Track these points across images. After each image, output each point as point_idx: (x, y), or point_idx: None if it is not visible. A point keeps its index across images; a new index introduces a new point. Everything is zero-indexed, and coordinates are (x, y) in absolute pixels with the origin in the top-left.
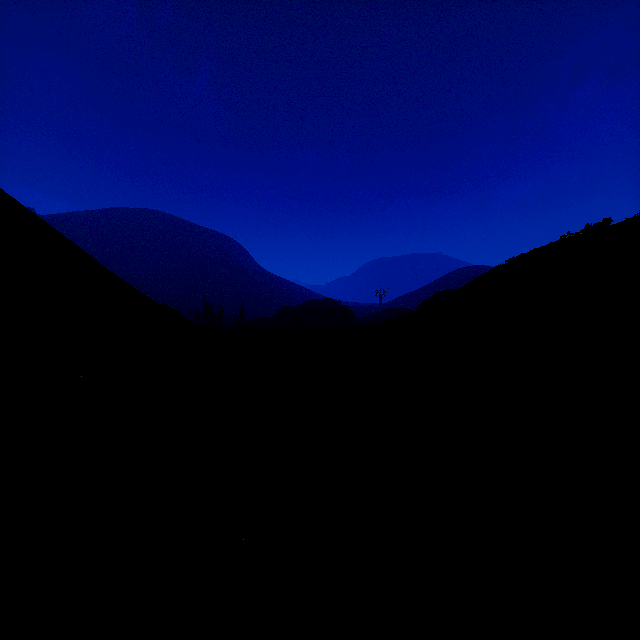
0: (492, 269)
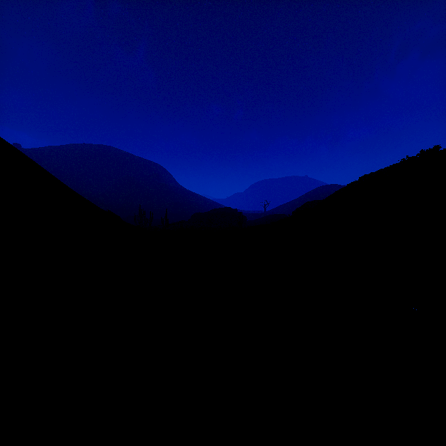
0: (349, 184)
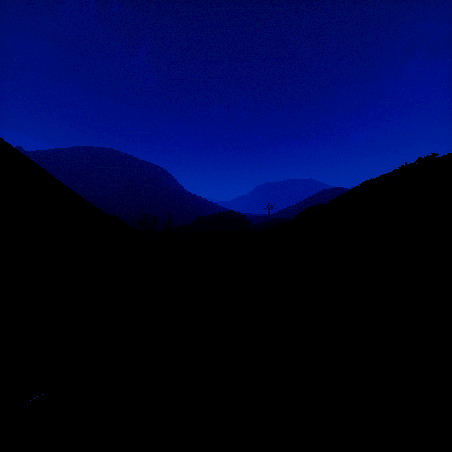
0: (350, 190)
